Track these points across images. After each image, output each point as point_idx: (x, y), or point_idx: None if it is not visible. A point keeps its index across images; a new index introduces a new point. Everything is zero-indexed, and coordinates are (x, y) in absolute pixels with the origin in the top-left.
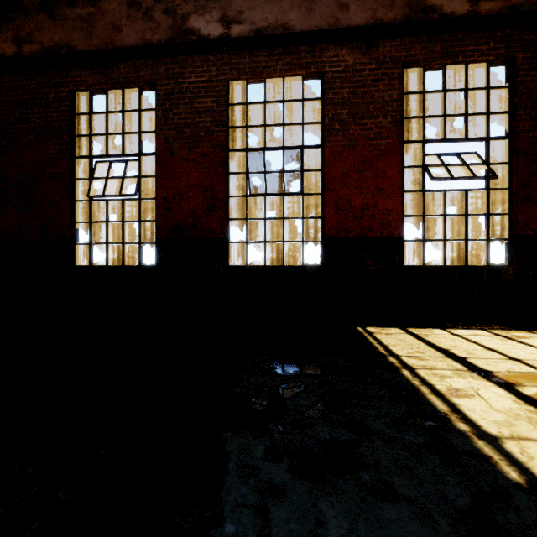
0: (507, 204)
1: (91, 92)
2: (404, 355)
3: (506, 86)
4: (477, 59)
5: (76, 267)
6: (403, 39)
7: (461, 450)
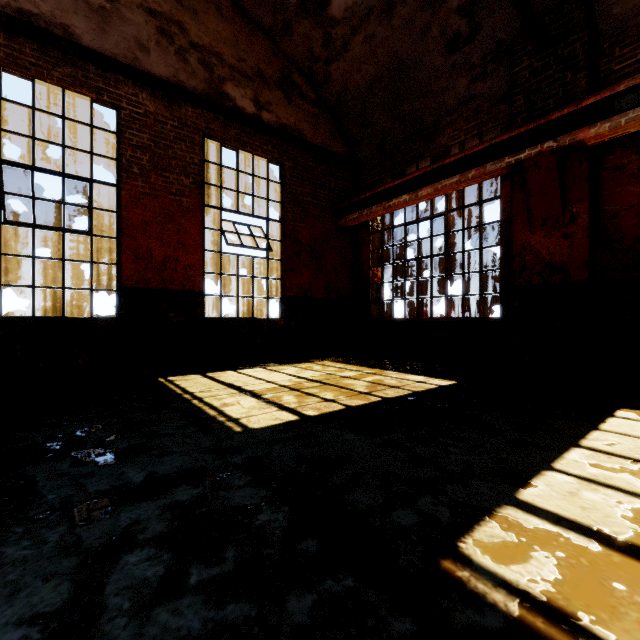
0: (280, 271)
1: None
2: (198, 391)
3: (279, 183)
4: (260, 154)
5: None
6: (204, 111)
7: (217, 428)
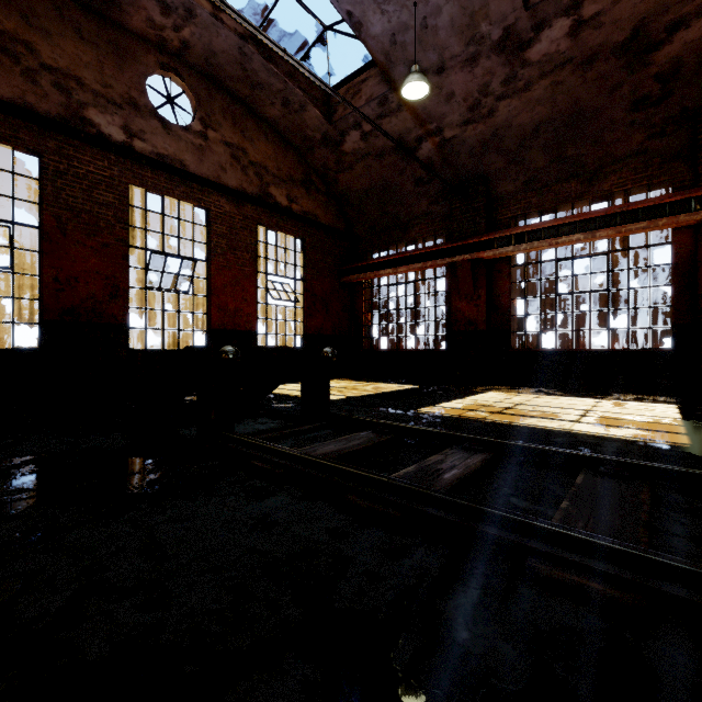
0: (302, 316)
1: None
2: (279, 392)
3: (302, 253)
4: (291, 234)
5: None
6: (257, 207)
7: None
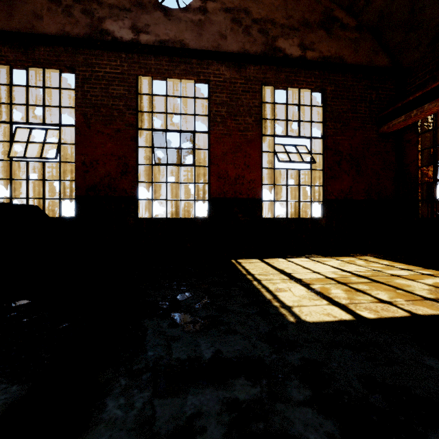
0: (322, 179)
1: (11, 67)
2: (257, 274)
3: (321, 106)
4: (305, 86)
5: None
6: (261, 66)
7: (272, 313)
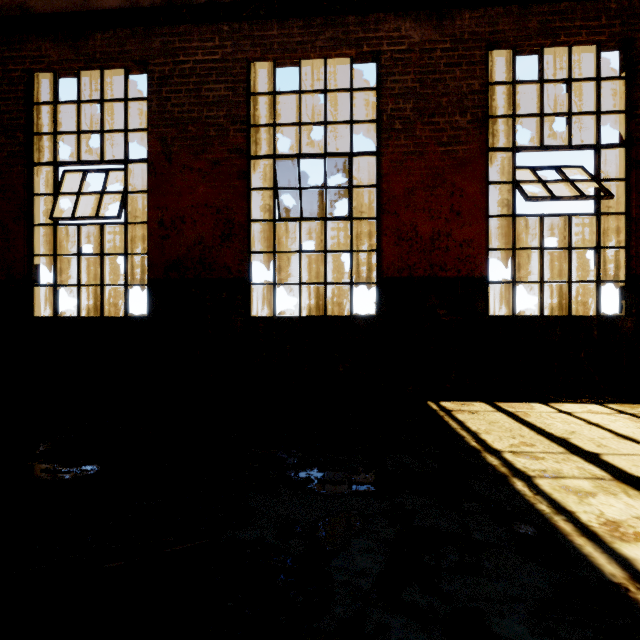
0: (622, 234)
1: (55, 73)
2: (507, 450)
3: (622, 77)
4: (584, 38)
5: (34, 318)
6: (487, 10)
7: None
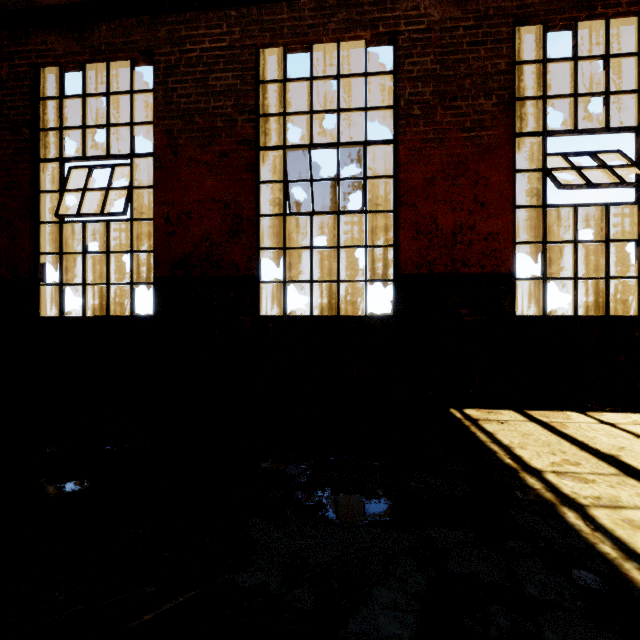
0: None
1: (61, 67)
2: (549, 469)
3: None
4: (624, 9)
5: (40, 318)
6: None
7: None
